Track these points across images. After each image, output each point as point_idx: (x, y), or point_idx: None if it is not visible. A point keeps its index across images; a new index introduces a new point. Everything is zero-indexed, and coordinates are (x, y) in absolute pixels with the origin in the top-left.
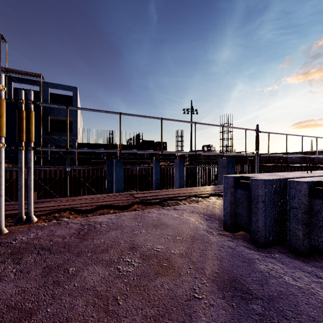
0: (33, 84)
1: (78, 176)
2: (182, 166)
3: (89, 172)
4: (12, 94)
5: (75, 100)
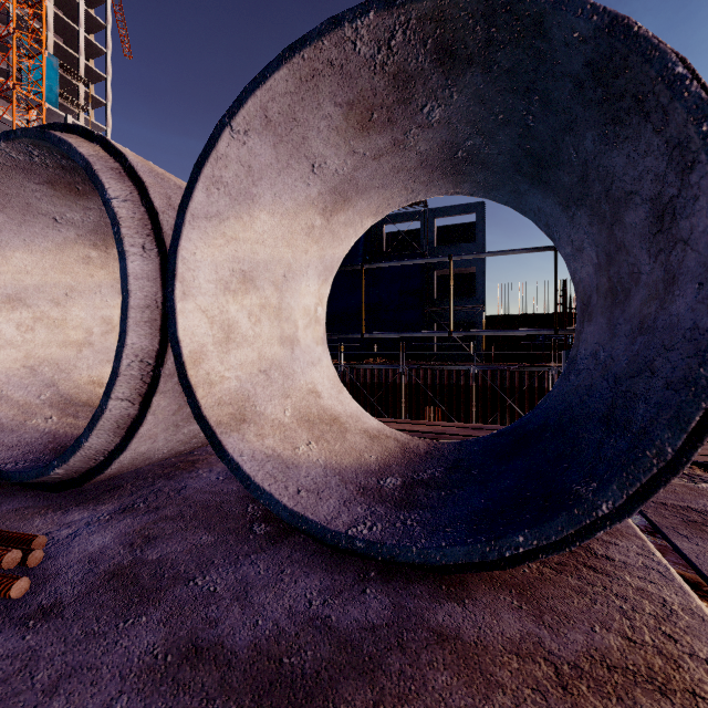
0: (411, 219)
1: (491, 385)
2: None
3: (512, 377)
4: (384, 245)
5: (480, 228)
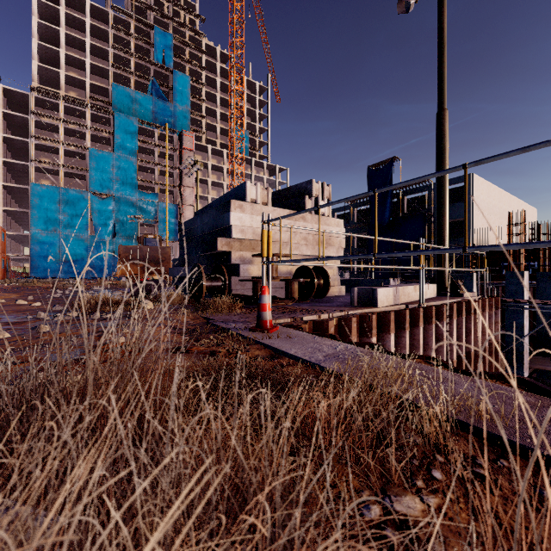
0: (421, 191)
1: None
2: (546, 283)
3: None
4: (405, 209)
5: (469, 192)
